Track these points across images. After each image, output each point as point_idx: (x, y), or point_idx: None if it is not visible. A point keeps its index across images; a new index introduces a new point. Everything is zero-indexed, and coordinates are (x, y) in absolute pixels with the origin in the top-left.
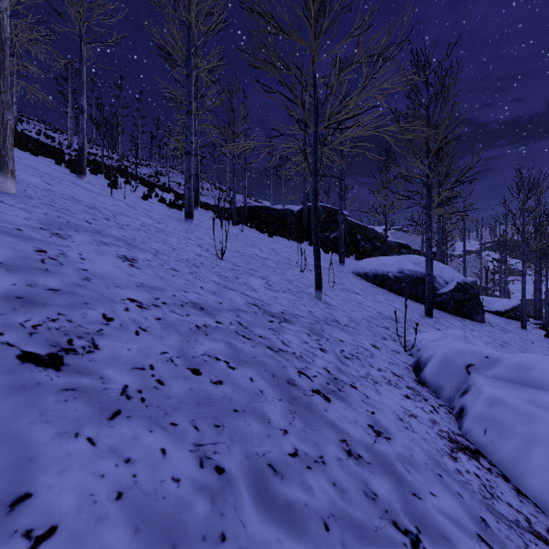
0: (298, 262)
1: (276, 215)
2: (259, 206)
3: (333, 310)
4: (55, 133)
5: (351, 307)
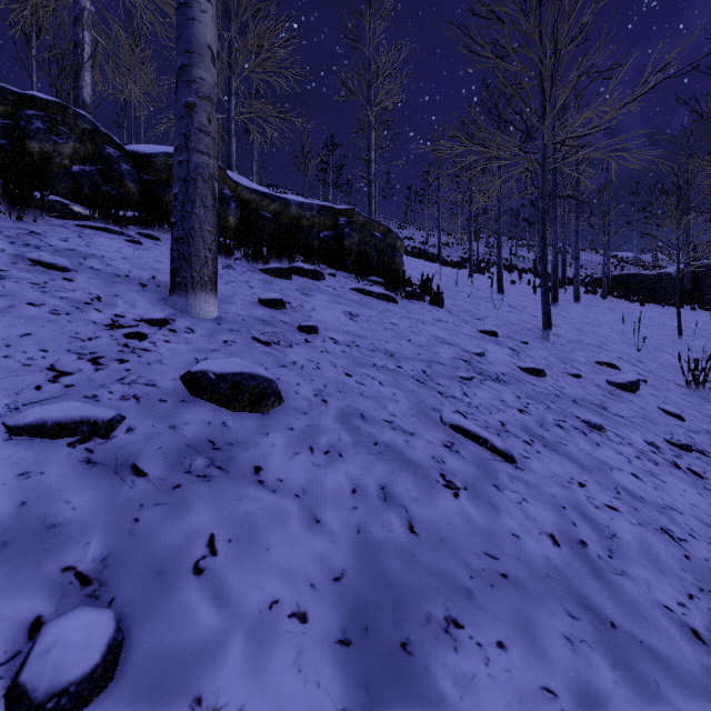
0: (671, 326)
1: (646, 281)
2: (624, 274)
3: (686, 343)
4: (403, 230)
5: (703, 344)
